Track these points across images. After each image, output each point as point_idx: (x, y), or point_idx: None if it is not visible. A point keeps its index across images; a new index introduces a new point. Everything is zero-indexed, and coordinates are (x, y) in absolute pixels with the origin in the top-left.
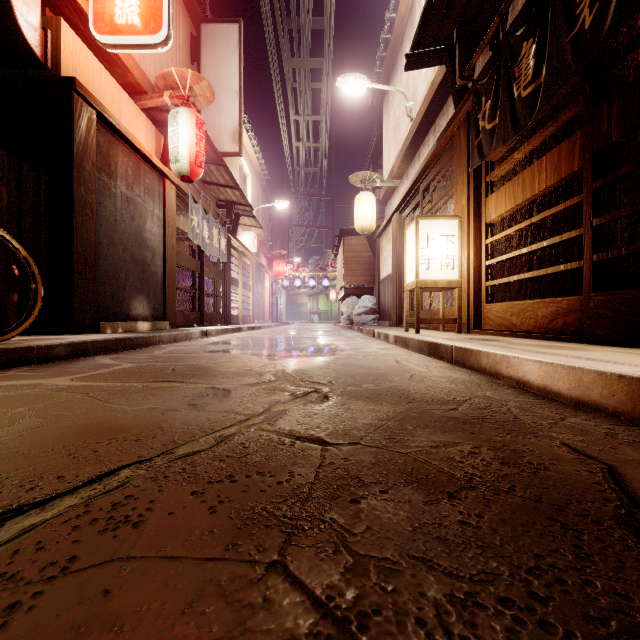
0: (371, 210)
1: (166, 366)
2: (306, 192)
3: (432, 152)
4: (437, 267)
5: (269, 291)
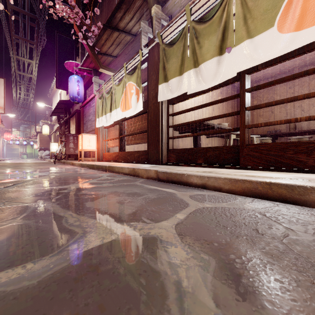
0: (47, 130)
1: (12, 162)
2: (21, 105)
3: (57, 128)
4: (55, 150)
5: (1, 145)
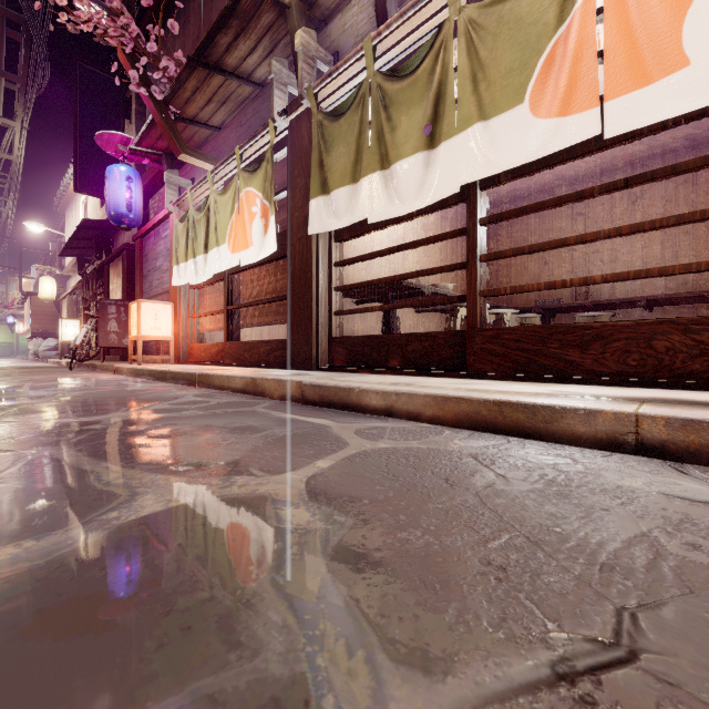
0: (52, 289)
1: None
2: None
3: (77, 286)
4: (71, 336)
5: None
